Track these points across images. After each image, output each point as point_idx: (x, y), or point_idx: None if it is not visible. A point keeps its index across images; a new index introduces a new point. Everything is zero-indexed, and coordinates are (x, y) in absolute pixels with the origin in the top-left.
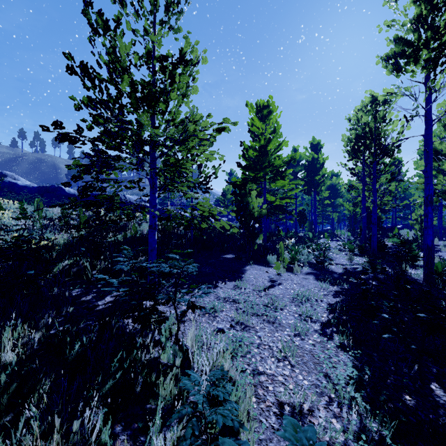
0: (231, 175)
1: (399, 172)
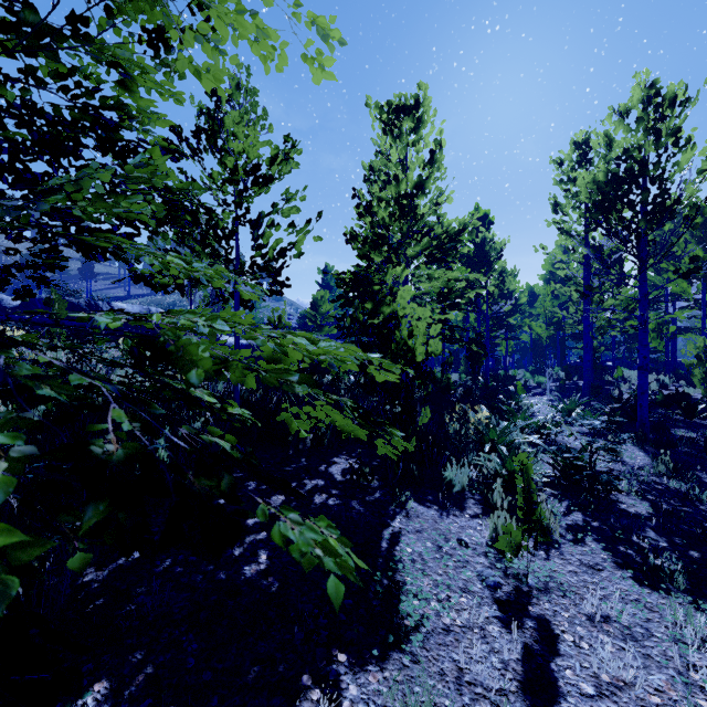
0: (327, 275)
1: (622, 271)
